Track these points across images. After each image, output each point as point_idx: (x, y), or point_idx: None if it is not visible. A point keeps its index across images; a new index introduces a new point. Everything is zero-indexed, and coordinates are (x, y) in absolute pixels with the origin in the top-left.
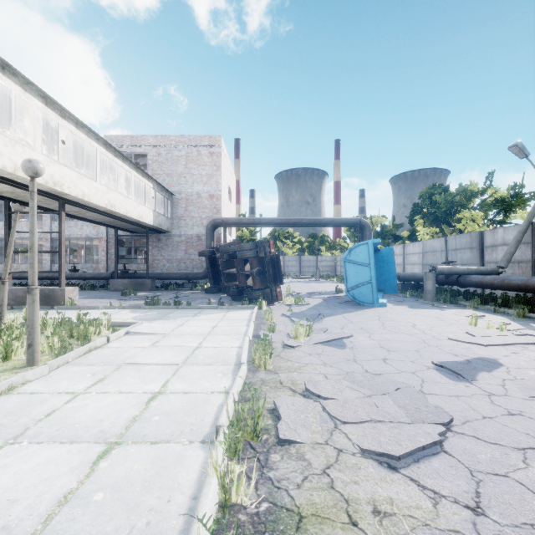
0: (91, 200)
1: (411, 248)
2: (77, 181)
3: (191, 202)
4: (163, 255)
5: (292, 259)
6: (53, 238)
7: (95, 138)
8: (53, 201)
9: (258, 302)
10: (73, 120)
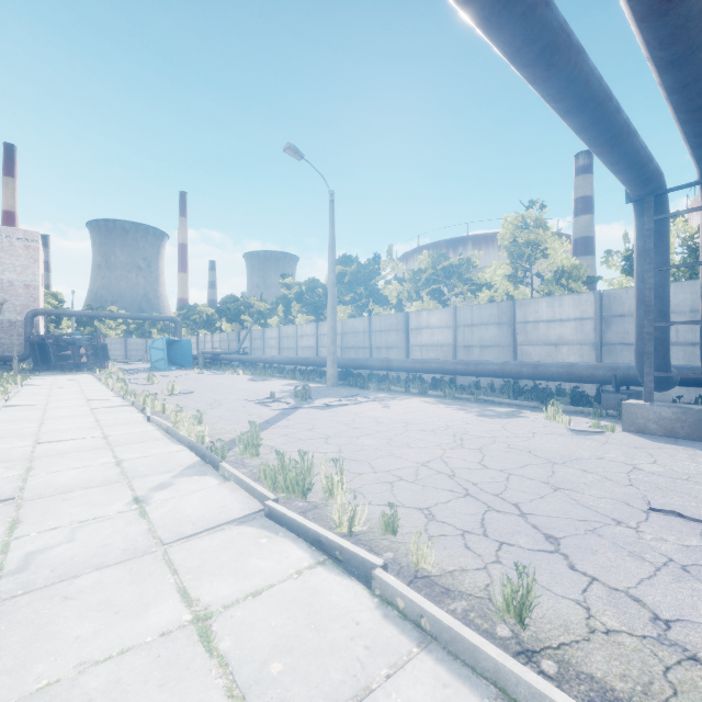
0: None
1: (216, 338)
2: None
3: (2, 289)
4: None
5: (117, 342)
6: None
7: None
8: None
9: (94, 370)
10: None
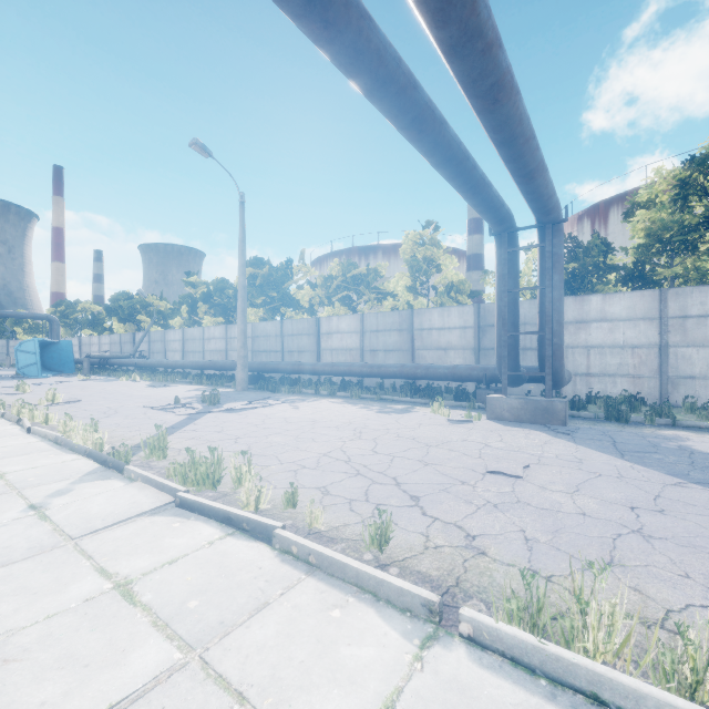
0: None
1: (105, 339)
2: None
3: None
4: None
5: None
6: None
7: None
8: None
9: None
10: None
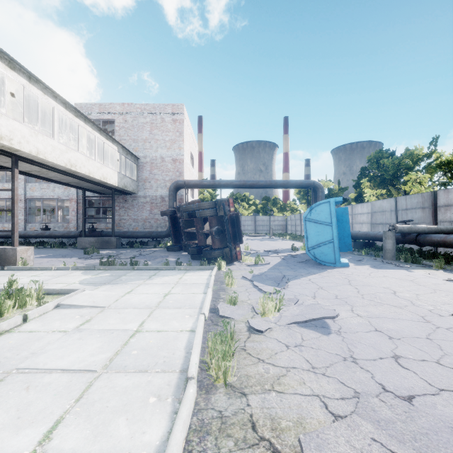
0: (47, 158)
1: (360, 209)
2: (30, 137)
3: (156, 166)
4: (129, 215)
5: (248, 219)
6: (27, 199)
7: (52, 95)
8: (7, 158)
9: (217, 262)
10: (25, 74)
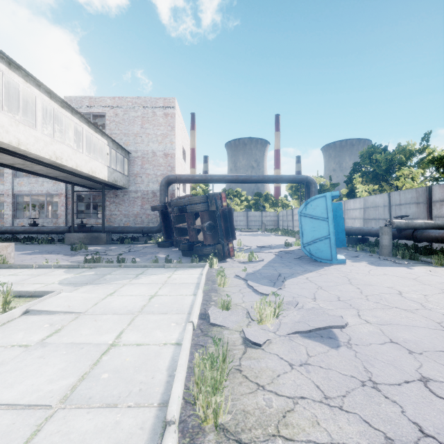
0: (30, 149)
1: (352, 204)
2: (10, 127)
3: (147, 160)
4: (120, 210)
5: (241, 214)
6: (15, 194)
7: (36, 84)
8: None
9: (209, 259)
10: (3, 59)
